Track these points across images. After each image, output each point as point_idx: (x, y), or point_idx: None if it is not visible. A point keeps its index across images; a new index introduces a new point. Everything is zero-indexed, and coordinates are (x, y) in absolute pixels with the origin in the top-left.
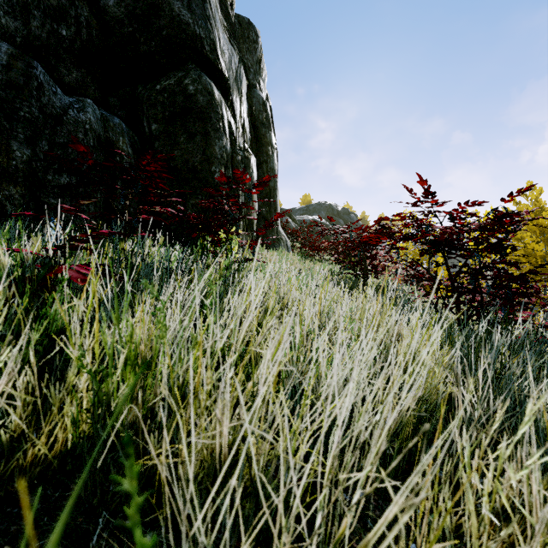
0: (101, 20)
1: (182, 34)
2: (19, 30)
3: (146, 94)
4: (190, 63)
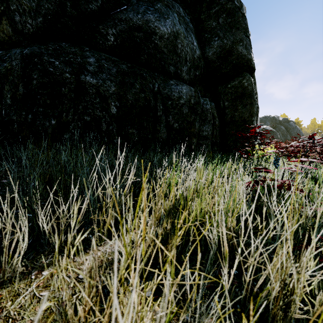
0: (205, 62)
1: (243, 61)
2: (188, 78)
3: (223, 90)
4: (245, 72)
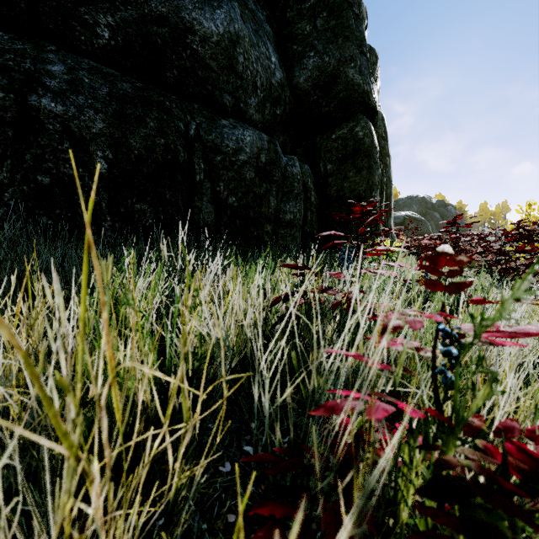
0: (294, 94)
1: (355, 94)
2: (260, 119)
3: (324, 143)
4: (359, 114)
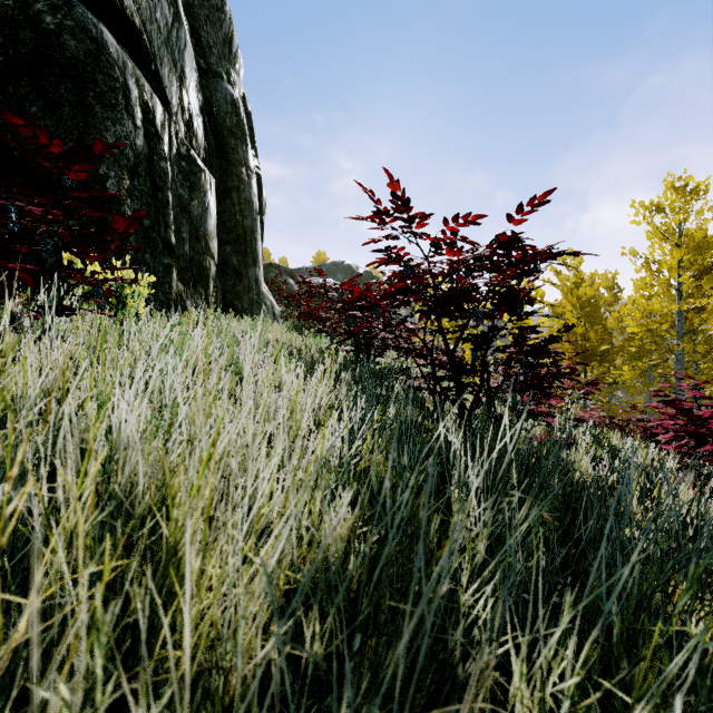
0: None
1: None
2: None
3: None
4: None
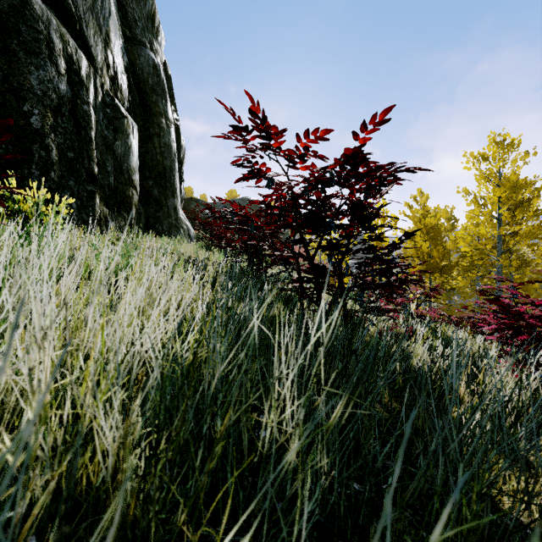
0: None
1: None
2: None
3: None
4: None
